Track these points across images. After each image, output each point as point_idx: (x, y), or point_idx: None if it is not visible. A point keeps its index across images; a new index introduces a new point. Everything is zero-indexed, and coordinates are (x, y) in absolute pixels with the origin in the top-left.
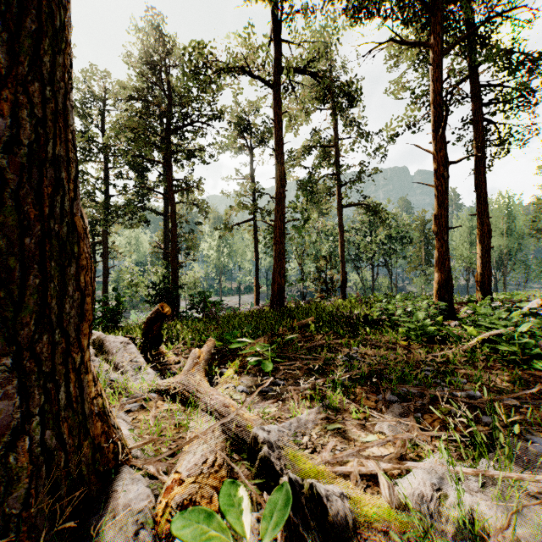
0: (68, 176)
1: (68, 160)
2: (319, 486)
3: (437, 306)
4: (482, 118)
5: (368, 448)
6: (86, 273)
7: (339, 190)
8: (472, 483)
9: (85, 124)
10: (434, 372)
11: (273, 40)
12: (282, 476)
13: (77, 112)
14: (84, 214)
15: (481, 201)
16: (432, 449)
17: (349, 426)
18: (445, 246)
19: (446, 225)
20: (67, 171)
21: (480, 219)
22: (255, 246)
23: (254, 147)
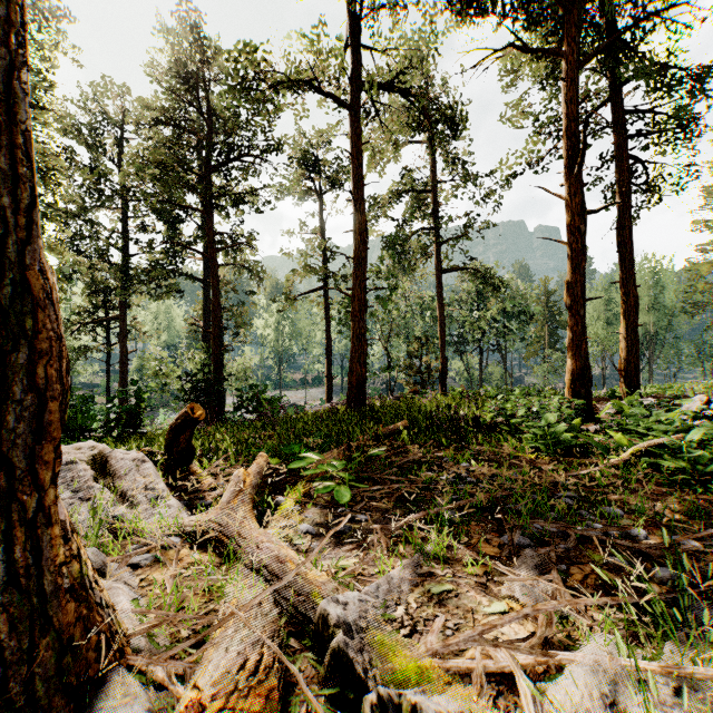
0: (16, 204)
1: (16, 178)
2: (427, 707)
3: (572, 404)
4: (627, 155)
5: (497, 628)
6: (49, 362)
7: (437, 250)
8: (660, 687)
9: (94, 157)
10: (575, 498)
11: (351, 44)
12: (366, 682)
13: (84, 140)
14: (48, 268)
15: (626, 264)
16: (589, 624)
17: (463, 587)
18: (580, 323)
19: (583, 296)
20: (14, 195)
21: (625, 288)
22: (326, 323)
23: (325, 192)
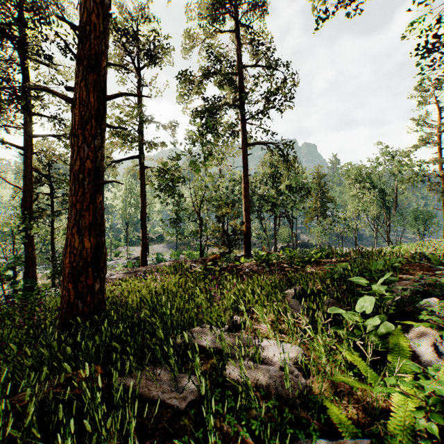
0: None
1: None
2: None
3: None
4: None
5: None
6: None
7: (242, 126)
8: None
9: None
10: None
11: None
12: None
13: None
14: None
15: None
16: None
17: None
18: None
19: None
20: None
21: None
22: (140, 189)
23: (140, 68)
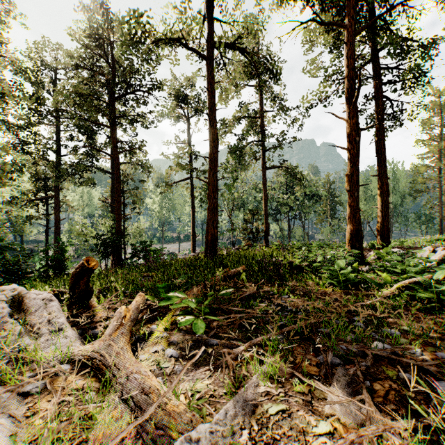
0: None
1: None
2: None
3: (352, 253)
4: (382, 95)
5: None
6: None
7: (262, 155)
8: None
9: (37, 89)
10: (364, 322)
11: (207, 17)
12: None
13: (29, 78)
14: None
15: (381, 164)
16: (401, 443)
17: (294, 406)
18: (356, 201)
19: (357, 183)
20: None
21: (380, 179)
22: (192, 201)
23: (191, 116)
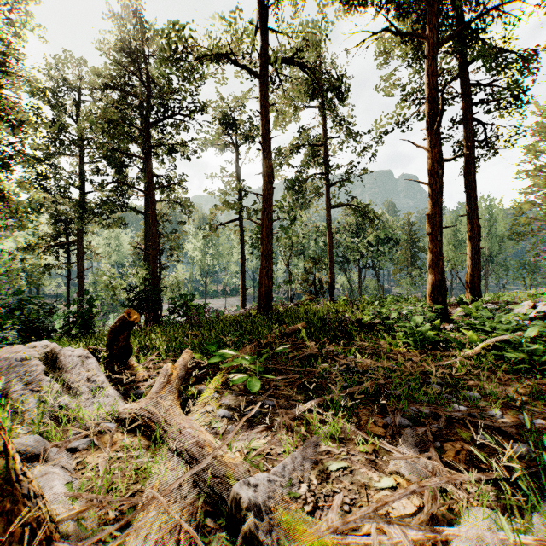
0: None
1: None
2: None
3: (432, 308)
4: (472, 118)
5: (389, 504)
6: None
7: (327, 191)
8: None
9: (57, 114)
10: (441, 384)
11: (261, 27)
12: None
13: (48, 101)
14: None
15: (471, 201)
16: (466, 497)
17: (356, 464)
18: (438, 246)
19: (440, 225)
20: None
21: (470, 220)
22: (241, 246)
23: (240, 144)
